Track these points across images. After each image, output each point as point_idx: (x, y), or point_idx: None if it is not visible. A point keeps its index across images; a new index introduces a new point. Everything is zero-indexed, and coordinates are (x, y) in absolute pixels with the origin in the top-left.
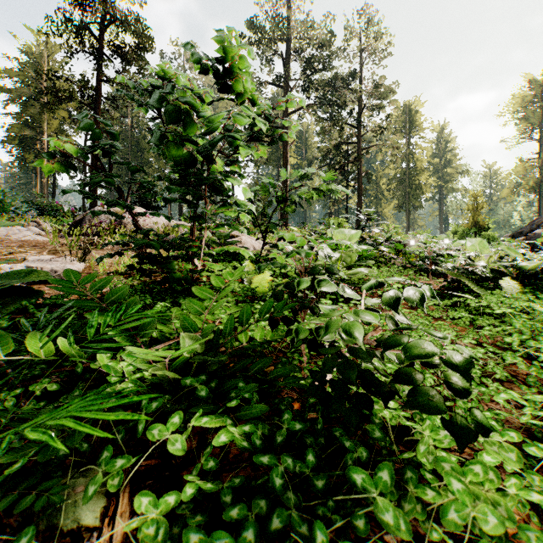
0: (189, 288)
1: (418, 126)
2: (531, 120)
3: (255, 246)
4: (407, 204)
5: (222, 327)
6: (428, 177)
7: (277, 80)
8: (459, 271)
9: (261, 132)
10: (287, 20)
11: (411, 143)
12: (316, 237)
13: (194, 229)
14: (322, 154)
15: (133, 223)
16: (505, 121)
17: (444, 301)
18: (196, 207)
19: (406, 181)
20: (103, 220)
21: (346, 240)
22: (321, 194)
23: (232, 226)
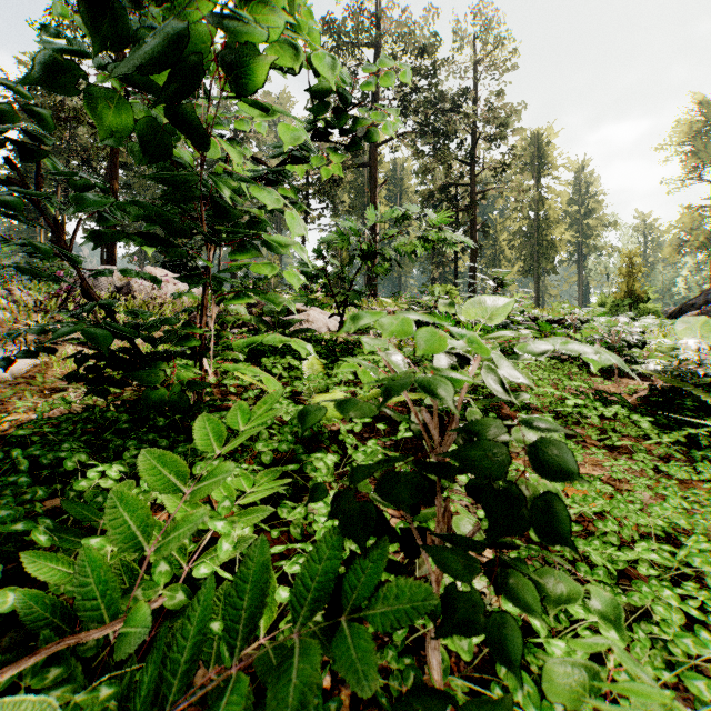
0: (191, 414)
1: (551, 163)
2: (701, 155)
3: (330, 325)
4: (536, 267)
5: (207, 573)
6: (563, 231)
7: (363, 99)
8: (665, 372)
9: (331, 122)
10: (376, 18)
11: (542, 186)
12: (423, 312)
13: (206, 301)
14: (423, 200)
15: (82, 290)
16: (666, 157)
17: (670, 435)
18: (183, 254)
19: (535, 236)
20: (105, 286)
21: (483, 320)
22: (429, 247)
23: (261, 294)
